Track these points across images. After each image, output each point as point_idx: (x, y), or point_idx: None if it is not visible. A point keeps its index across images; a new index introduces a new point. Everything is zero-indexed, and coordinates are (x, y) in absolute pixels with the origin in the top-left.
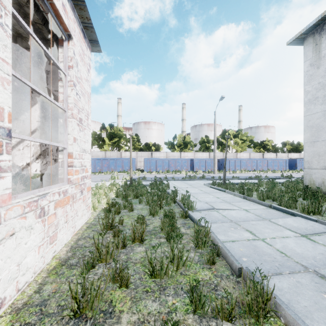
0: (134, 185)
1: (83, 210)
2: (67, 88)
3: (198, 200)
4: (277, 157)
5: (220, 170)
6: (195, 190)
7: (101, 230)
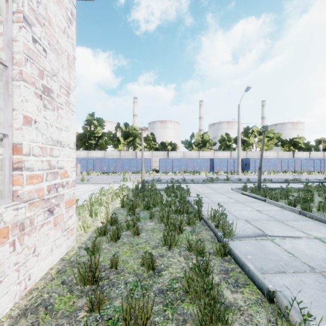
0: (146, 189)
1: (56, 240)
2: (11, 25)
3: (232, 216)
4: (311, 156)
5: (244, 171)
6: (223, 198)
7: (76, 284)
